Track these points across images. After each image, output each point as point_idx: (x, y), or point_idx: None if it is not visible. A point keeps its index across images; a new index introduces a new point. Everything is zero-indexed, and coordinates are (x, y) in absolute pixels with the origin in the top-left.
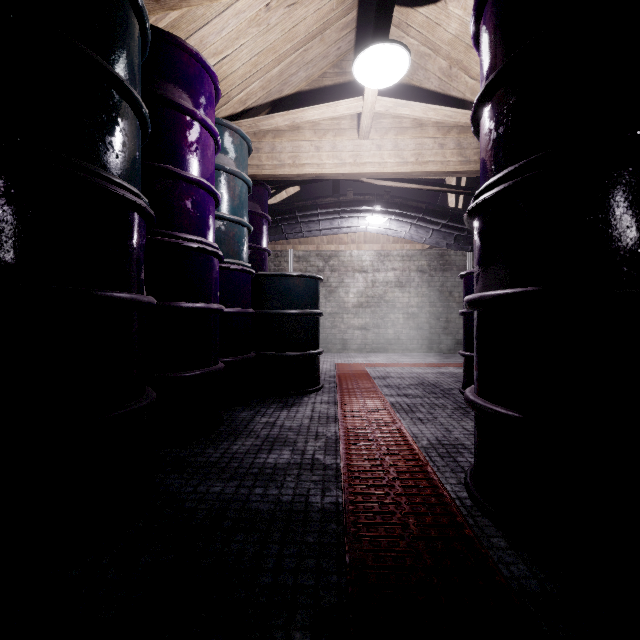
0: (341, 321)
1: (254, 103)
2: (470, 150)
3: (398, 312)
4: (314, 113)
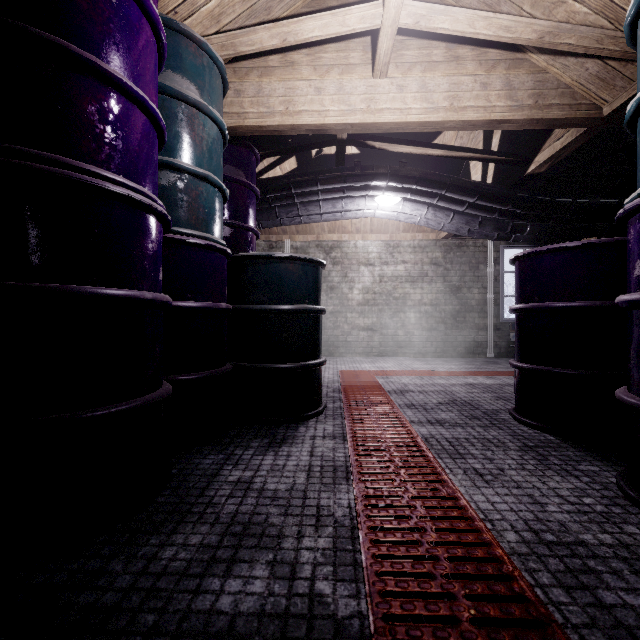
0: (344, 321)
1: (232, 23)
2: (523, 91)
3: (409, 311)
4: (314, 25)
